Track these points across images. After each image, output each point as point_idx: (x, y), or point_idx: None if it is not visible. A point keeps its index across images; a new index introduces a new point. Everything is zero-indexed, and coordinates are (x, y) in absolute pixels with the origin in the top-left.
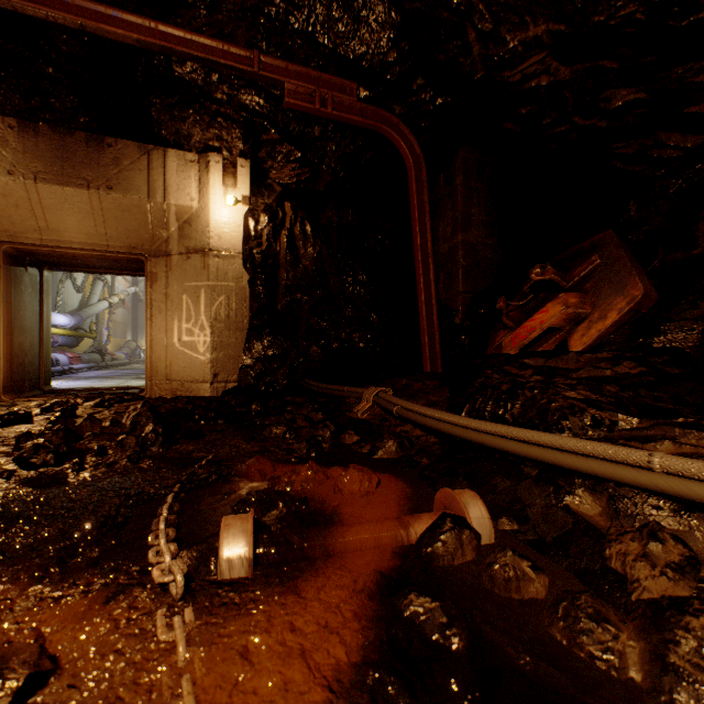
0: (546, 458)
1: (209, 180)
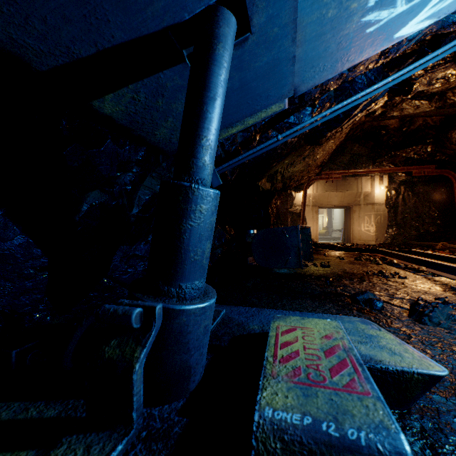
0: None
1: (374, 183)
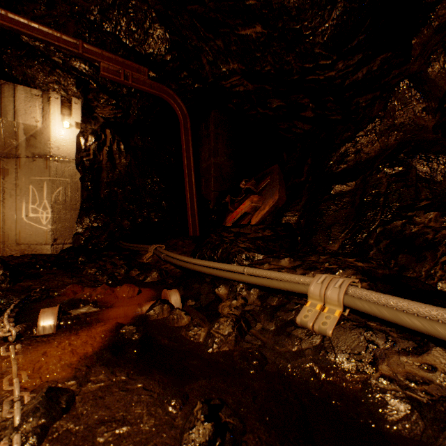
0: (213, 273)
1: (50, 110)
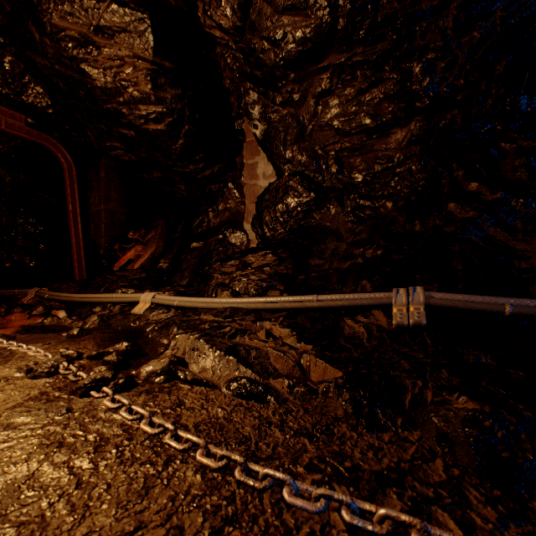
0: (93, 300)
1: None
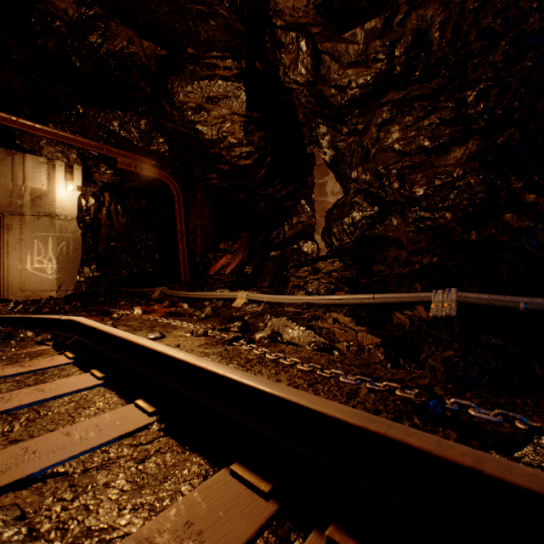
0: (203, 297)
1: (56, 176)
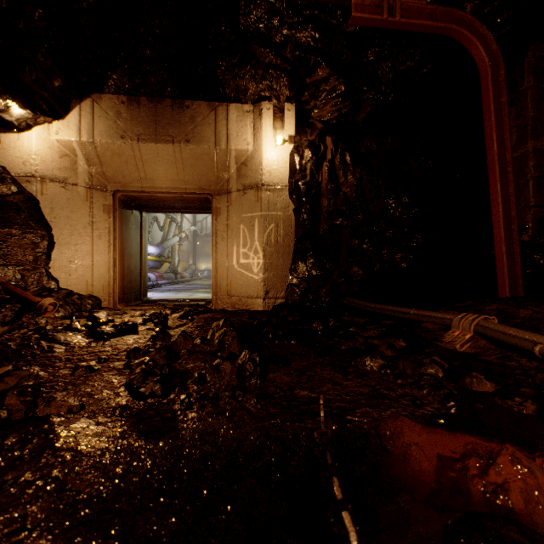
0: None
1: (261, 126)
